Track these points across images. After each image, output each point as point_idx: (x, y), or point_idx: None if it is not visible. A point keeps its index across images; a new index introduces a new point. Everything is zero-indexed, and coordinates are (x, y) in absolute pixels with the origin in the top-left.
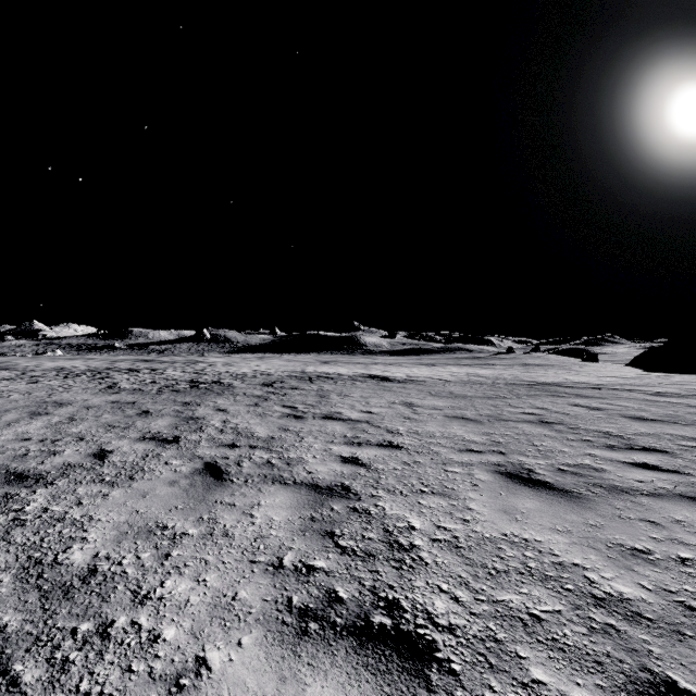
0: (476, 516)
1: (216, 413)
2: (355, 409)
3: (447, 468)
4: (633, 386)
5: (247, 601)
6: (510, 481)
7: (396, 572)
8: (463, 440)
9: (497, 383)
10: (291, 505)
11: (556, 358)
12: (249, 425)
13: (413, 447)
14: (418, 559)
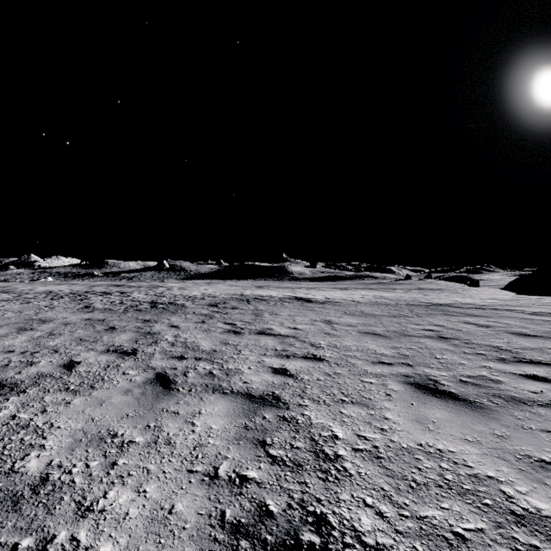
0: (393, 425)
1: (170, 329)
2: (283, 326)
3: (363, 378)
4: (512, 307)
5: (182, 515)
6: (419, 391)
7: (322, 484)
8: (375, 354)
9: (399, 304)
10: (228, 413)
11: (445, 283)
12: (196, 340)
13: (333, 359)
14: (342, 470)
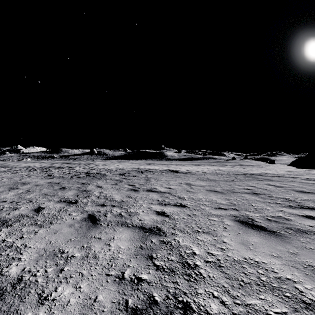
0: (228, 246)
1: (97, 188)
2: (162, 186)
3: (210, 218)
4: (294, 175)
5: (102, 303)
6: (243, 225)
7: (187, 283)
8: (216, 203)
9: (229, 174)
10: (130, 239)
11: (255, 162)
12: (112, 194)
13: (192, 206)
14: (199, 274)
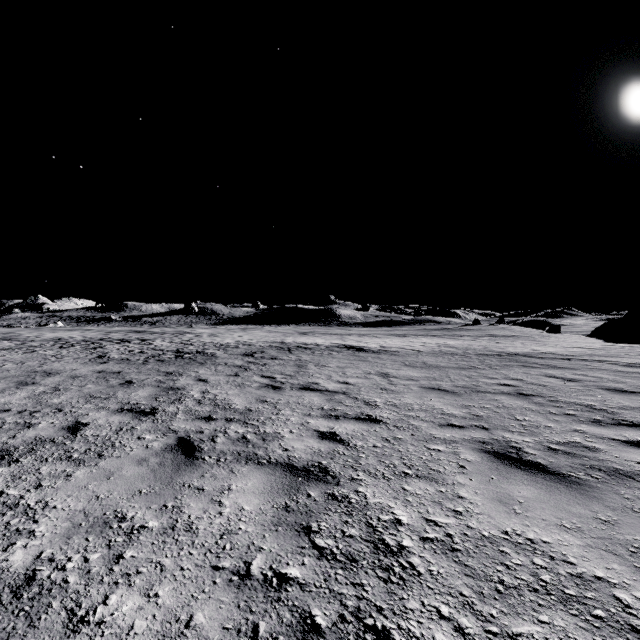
0: (469, 506)
1: (197, 383)
2: (331, 379)
3: (429, 445)
4: (601, 357)
5: (203, 630)
6: (499, 462)
7: (384, 586)
8: (443, 414)
9: (468, 353)
10: (265, 490)
11: (520, 329)
12: (227, 396)
13: (392, 421)
14: (408, 567)
